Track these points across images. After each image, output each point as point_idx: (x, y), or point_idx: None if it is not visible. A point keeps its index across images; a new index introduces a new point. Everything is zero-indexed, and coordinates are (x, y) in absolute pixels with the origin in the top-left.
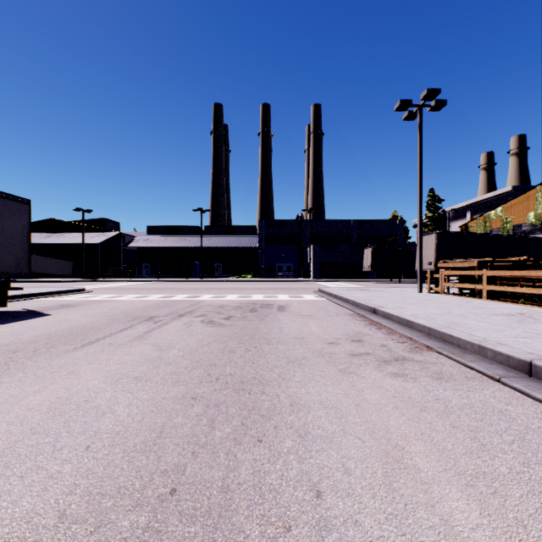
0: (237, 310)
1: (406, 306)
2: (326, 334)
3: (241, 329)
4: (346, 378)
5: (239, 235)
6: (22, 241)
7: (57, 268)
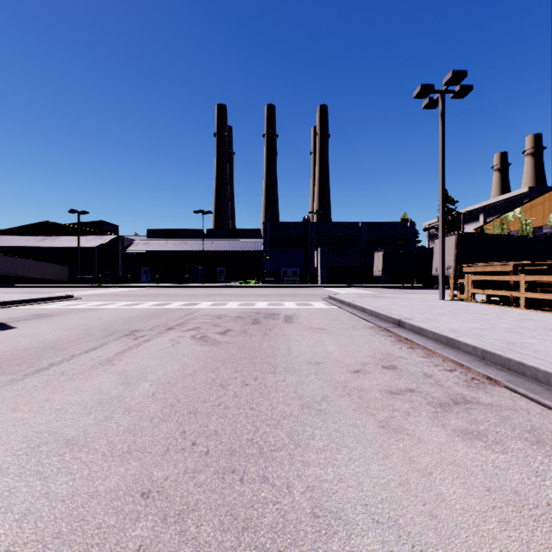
0: (237, 321)
1: (437, 317)
2: (347, 357)
3: (240, 348)
4: (394, 441)
5: (243, 238)
6: None
7: (52, 272)
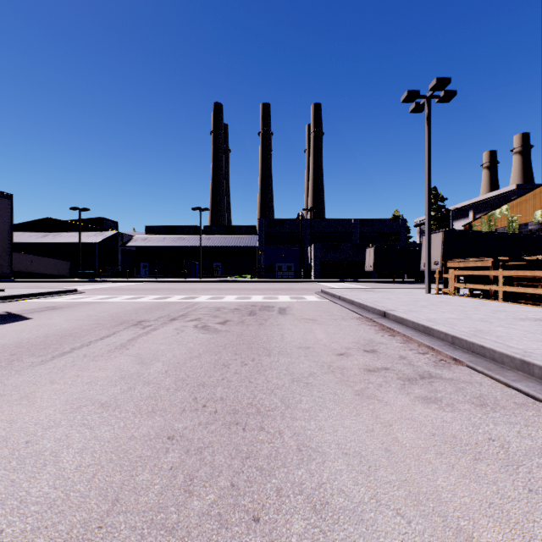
0: (235, 313)
1: (419, 309)
2: (334, 343)
3: (238, 335)
4: (366, 404)
5: (238, 234)
6: (2, 239)
7: (53, 267)
